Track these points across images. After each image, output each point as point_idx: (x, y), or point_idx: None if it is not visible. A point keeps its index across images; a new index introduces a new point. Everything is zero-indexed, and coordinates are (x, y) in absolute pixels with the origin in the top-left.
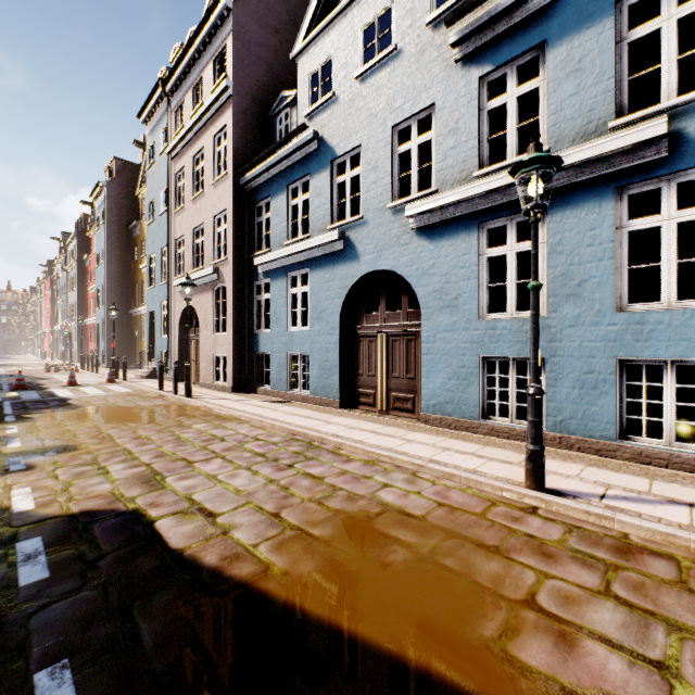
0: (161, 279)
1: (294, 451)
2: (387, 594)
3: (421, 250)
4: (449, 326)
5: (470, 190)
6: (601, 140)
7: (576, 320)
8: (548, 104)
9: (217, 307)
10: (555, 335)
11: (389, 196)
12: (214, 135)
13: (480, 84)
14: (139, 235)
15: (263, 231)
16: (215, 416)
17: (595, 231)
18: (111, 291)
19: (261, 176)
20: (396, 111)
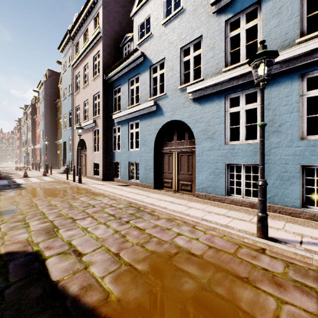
0: (69, 126)
1: (130, 213)
2: None
3: (195, 109)
4: (209, 148)
5: (221, 78)
6: (292, 49)
7: (277, 145)
8: (263, 32)
9: (95, 139)
10: (266, 152)
11: (179, 82)
12: (93, 56)
13: (226, 24)
14: (60, 105)
15: (117, 102)
16: (92, 193)
17: (288, 98)
18: (46, 132)
19: (116, 75)
20: (182, 40)
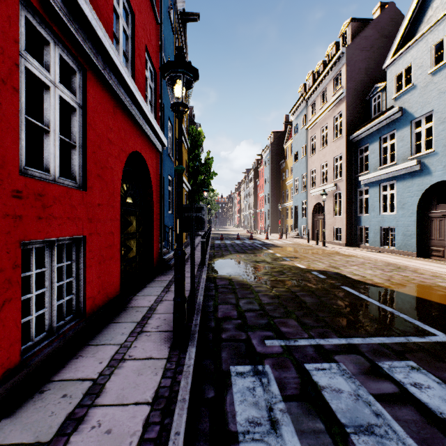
0: (301, 190)
1: (390, 268)
2: (433, 296)
3: None
4: None
5: None
6: None
7: None
8: None
9: (335, 203)
10: None
11: None
12: (333, 117)
13: None
14: (284, 167)
15: (363, 162)
16: (342, 254)
17: None
18: (272, 196)
19: (362, 134)
20: None
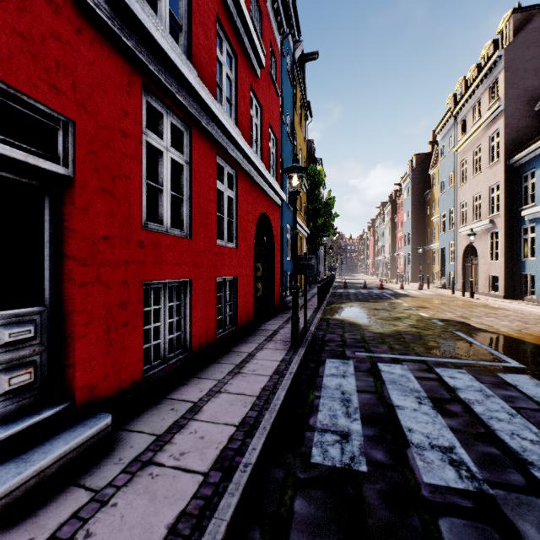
0: (448, 228)
1: (539, 322)
2: None
3: None
4: None
5: None
6: None
7: None
8: None
9: (491, 244)
10: None
11: None
12: (488, 136)
13: None
14: (430, 198)
15: (528, 192)
16: (490, 307)
17: None
18: (412, 236)
19: (526, 156)
20: None
